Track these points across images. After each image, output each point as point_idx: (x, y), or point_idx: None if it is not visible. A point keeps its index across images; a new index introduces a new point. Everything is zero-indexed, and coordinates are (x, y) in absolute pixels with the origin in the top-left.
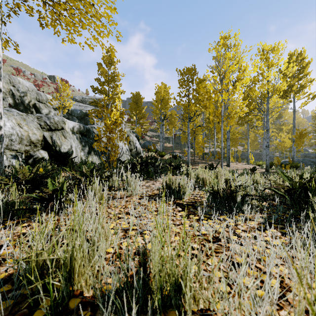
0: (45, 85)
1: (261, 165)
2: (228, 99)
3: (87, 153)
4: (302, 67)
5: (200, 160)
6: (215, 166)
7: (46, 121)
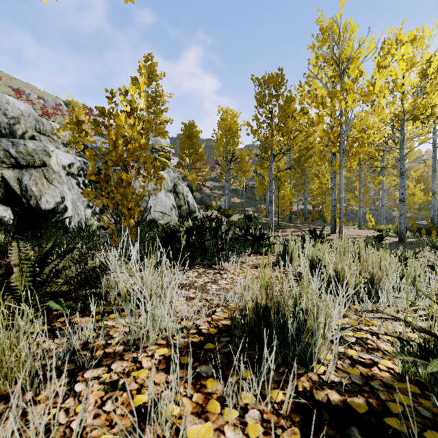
0: (59, 114)
1: (386, 231)
2: None
3: (100, 211)
4: None
5: (287, 223)
6: (319, 233)
7: (8, 149)
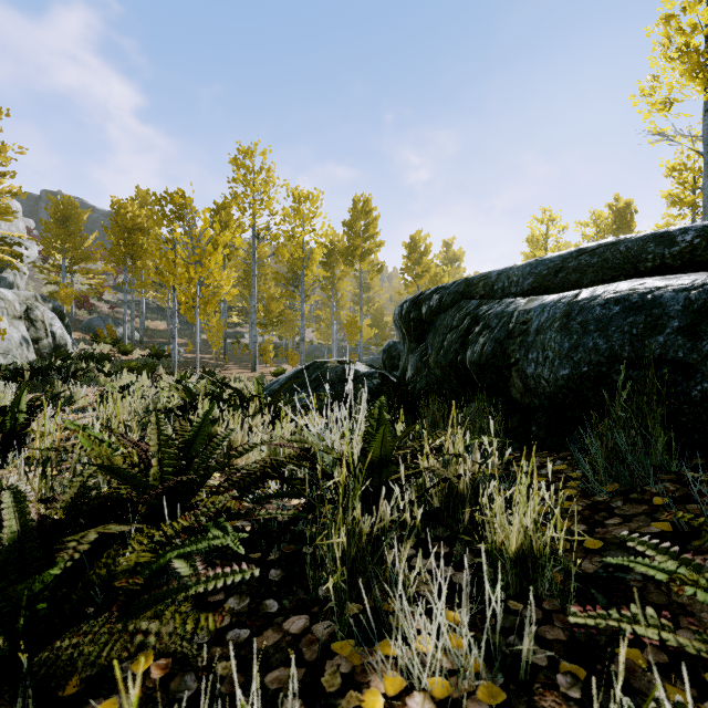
0: None
1: None
2: (255, 257)
3: None
4: (368, 224)
5: (216, 361)
6: (209, 371)
7: None
